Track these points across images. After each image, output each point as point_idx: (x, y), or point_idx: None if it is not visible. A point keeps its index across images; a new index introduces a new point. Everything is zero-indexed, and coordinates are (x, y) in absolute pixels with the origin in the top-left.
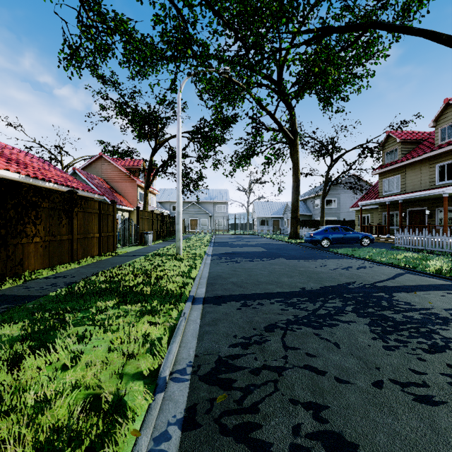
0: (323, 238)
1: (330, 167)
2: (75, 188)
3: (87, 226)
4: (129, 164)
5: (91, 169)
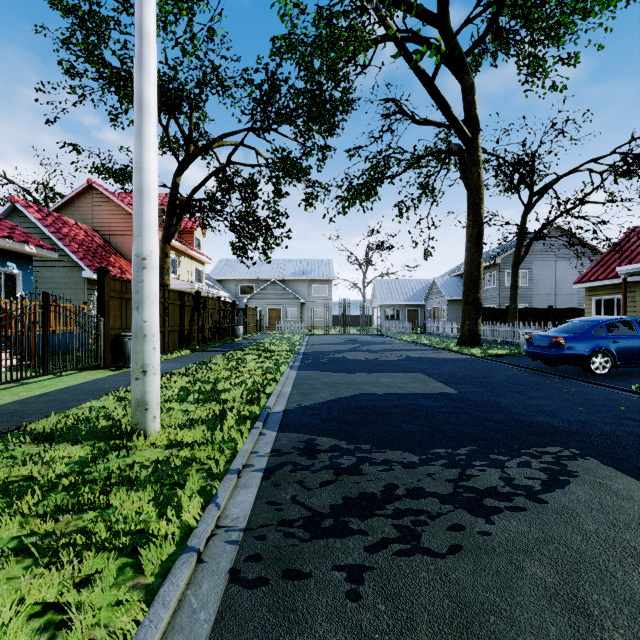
0: (593, 350)
1: (528, 205)
2: None
3: None
4: None
5: (73, 210)
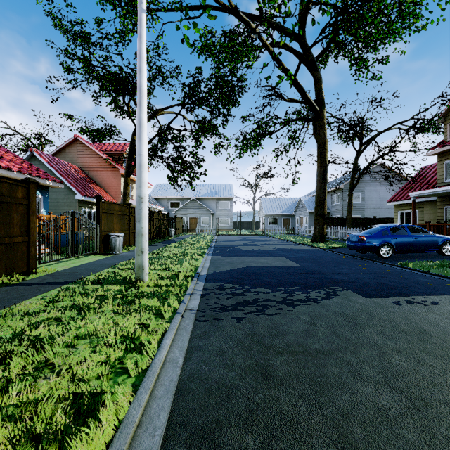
0: (382, 243)
1: (359, 151)
2: (2, 168)
3: None
4: (111, 148)
5: (64, 154)
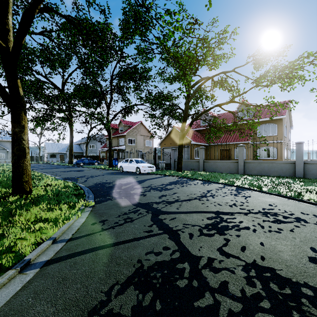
0: (81, 162)
1: (90, 131)
2: None
3: None
4: None
5: None
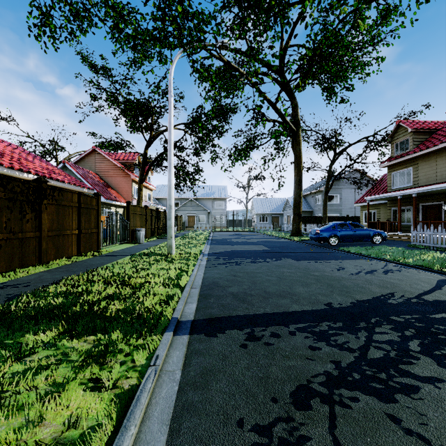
0: (331, 235)
1: (333, 160)
2: (60, 181)
3: (62, 221)
4: (124, 158)
5: (84, 163)
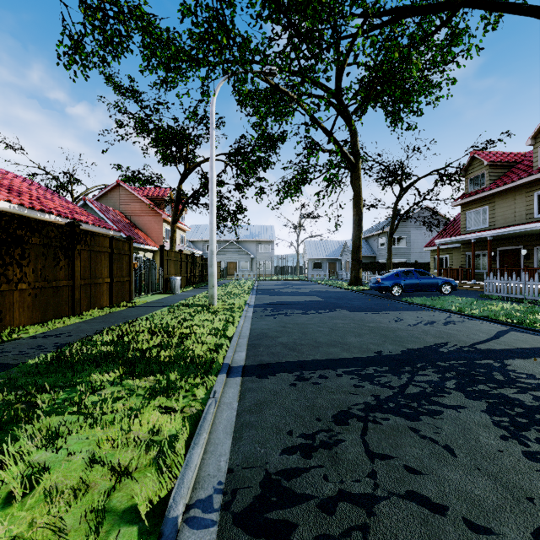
0: (394, 284)
1: (399, 197)
2: (83, 222)
3: (94, 269)
4: (153, 193)
5: (106, 199)
